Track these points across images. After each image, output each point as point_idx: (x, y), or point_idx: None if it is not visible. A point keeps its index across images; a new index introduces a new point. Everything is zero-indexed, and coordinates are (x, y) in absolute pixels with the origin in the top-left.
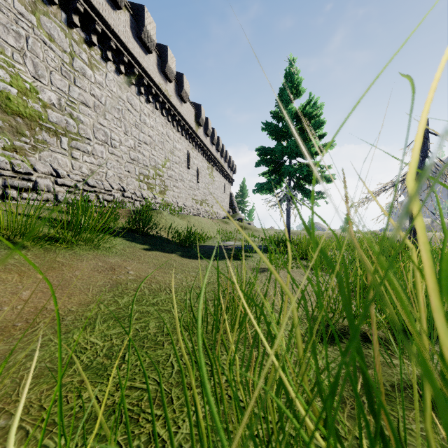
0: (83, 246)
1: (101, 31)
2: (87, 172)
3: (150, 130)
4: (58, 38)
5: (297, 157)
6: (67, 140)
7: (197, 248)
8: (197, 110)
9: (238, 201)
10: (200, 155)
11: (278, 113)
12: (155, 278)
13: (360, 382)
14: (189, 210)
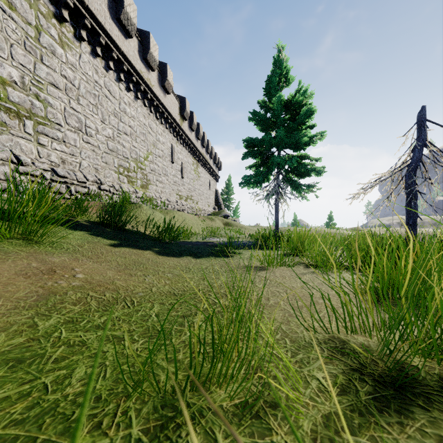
0: (19, 240)
1: (73, 6)
2: (57, 161)
3: (131, 120)
4: (21, 7)
5: (287, 148)
6: (32, 124)
7: (178, 244)
8: (181, 103)
9: (223, 198)
10: (185, 149)
11: (266, 102)
12: (114, 284)
13: None
14: (173, 206)
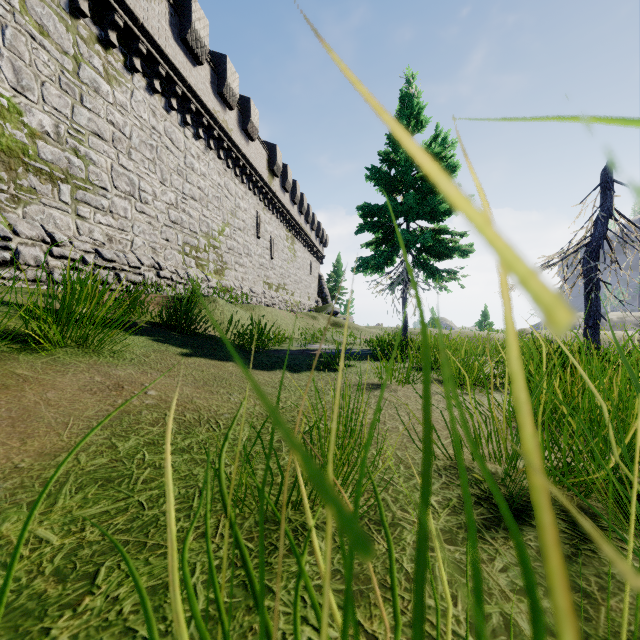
0: (74, 348)
1: (123, 25)
2: (102, 239)
3: (201, 179)
4: (55, 31)
5: (418, 218)
6: (70, 189)
7: (268, 353)
8: (270, 152)
9: (330, 286)
10: (275, 218)
11: (390, 154)
12: (193, 403)
13: (605, 636)
14: (259, 298)
